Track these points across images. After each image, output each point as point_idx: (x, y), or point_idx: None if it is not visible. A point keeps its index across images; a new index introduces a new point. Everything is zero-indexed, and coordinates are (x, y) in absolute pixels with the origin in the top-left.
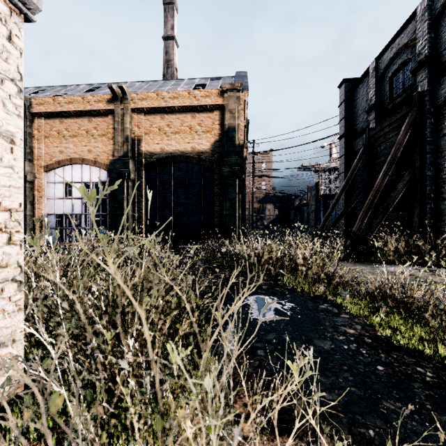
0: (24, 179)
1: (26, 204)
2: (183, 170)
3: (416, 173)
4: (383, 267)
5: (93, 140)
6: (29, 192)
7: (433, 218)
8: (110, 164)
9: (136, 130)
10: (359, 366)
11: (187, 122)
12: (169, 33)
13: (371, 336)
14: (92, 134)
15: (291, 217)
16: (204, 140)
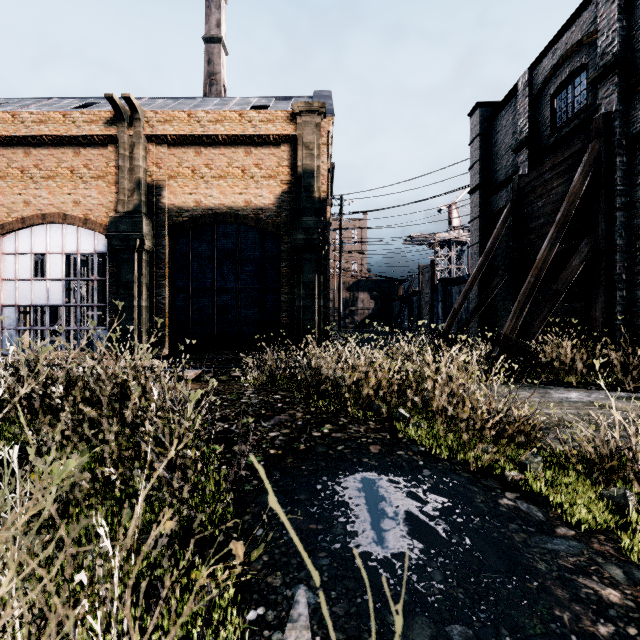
0: None
1: None
2: (232, 236)
3: (599, 241)
4: (557, 392)
5: (81, 185)
6: None
7: (626, 312)
8: (110, 224)
9: (155, 171)
10: None
11: (237, 162)
12: (214, 32)
13: None
14: (80, 175)
15: (395, 311)
16: (265, 190)
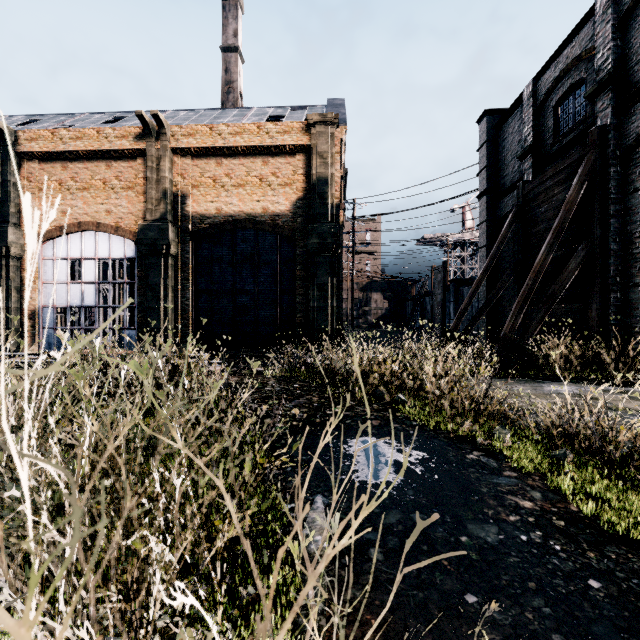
0: (6, 253)
1: (9, 291)
2: (250, 241)
3: (594, 246)
4: (549, 386)
5: (113, 195)
6: (14, 273)
7: (620, 313)
8: (139, 231)
9: (180, 181)
10: (557, 582)
11: (255, 171)
12: (231, 41)
13: (562, 513)
14: (112, 186)
15: (408, 311)
16: (281, 197)
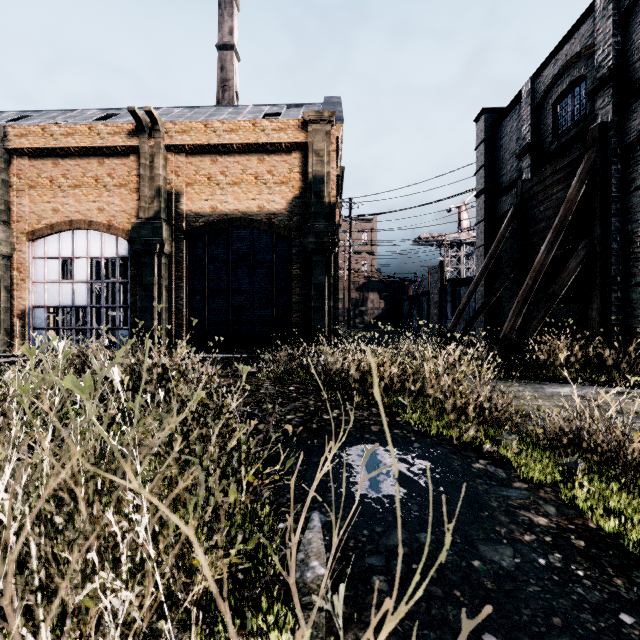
0: None
1: None
2: (246, 240)
3: (595, 245)
4: (551, 387)
5: (105, 193)
6: (4, 272)
7: (621, 313)
8: (132, 229)
9: (174, 179)
10: (585, 617)
11: (251, 169)
12: (226, 39)
13: (581, 531)
14: (104, 183)
15: (404, 311)
16: (277, 196)
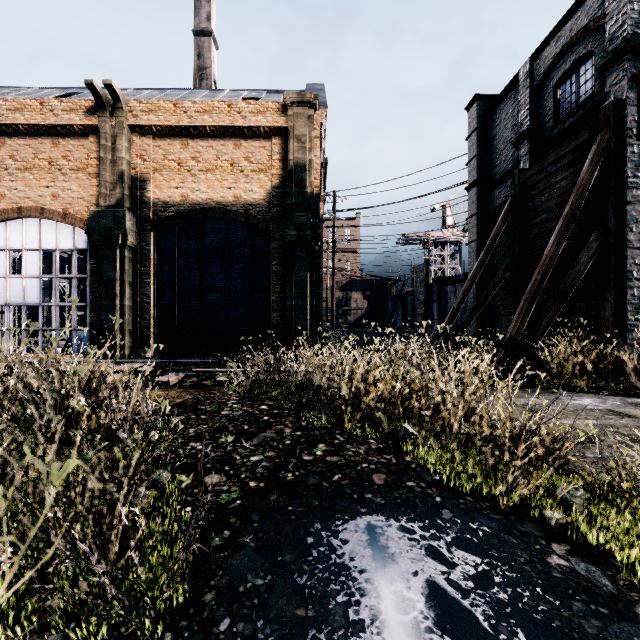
0: None
1: None
2: (220, 233)
3: (608, 236)
4: (569, 398)
5: (60, 177)
6: None
7: (637, 312)
8: (90, 218)
9: (139, 164)
10: None
11: (226, 155)
12: (204, 25)
13: None
14: (59, 166)
15: (388, 311)
16: (255, 184)
